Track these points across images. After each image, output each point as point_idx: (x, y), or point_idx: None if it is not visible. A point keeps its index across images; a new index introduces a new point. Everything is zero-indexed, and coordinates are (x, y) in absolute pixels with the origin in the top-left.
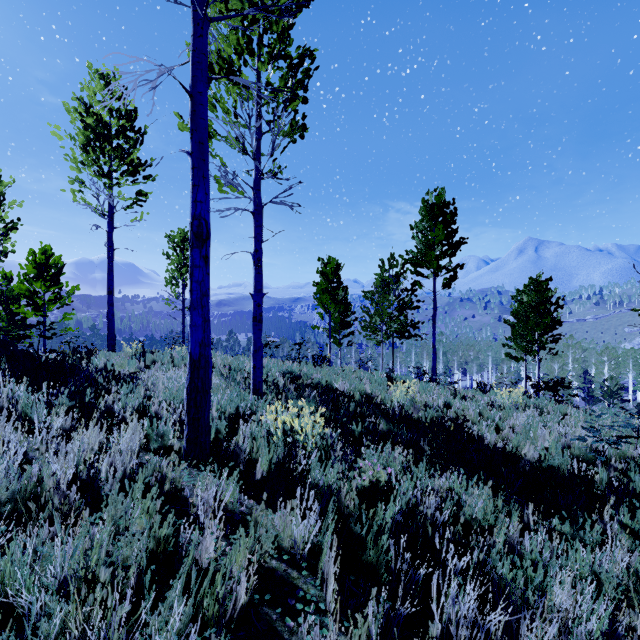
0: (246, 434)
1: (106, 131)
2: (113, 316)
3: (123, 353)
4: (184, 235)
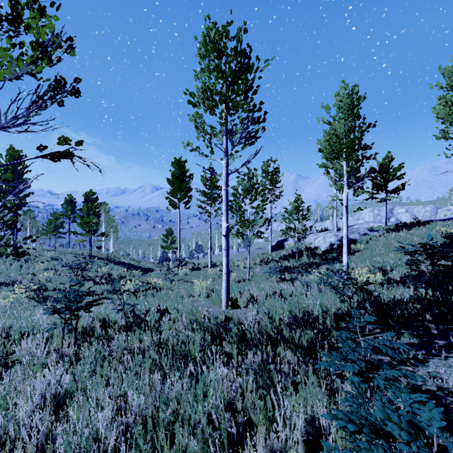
0: None
1: None
2: None
3: None
4: None
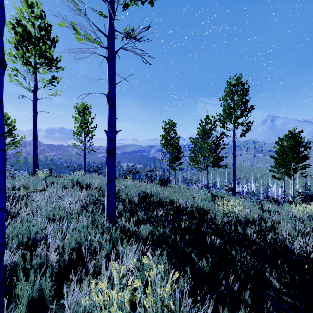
0: (73, 301)
1: (30, 37)
2: (36, 153)
3: (36, 177)
4: (84, 106)
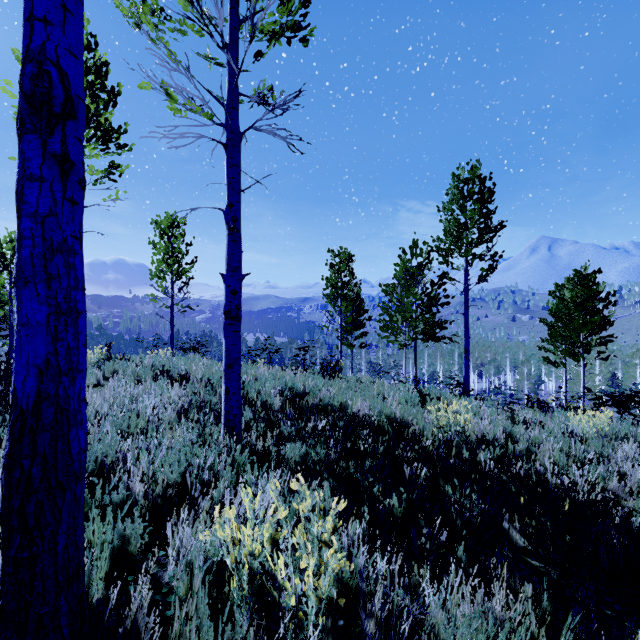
0: (181, 550)
1: None
2: None
3: None
4: (172, 220)
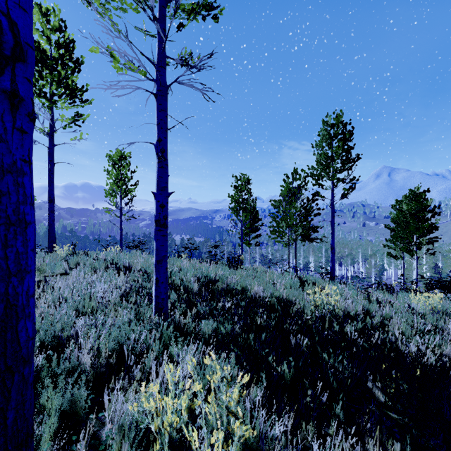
0: (116, 413)
1: (44, 57)
2: (53, 221)
3: (54, 255)
4: (121, 154)
